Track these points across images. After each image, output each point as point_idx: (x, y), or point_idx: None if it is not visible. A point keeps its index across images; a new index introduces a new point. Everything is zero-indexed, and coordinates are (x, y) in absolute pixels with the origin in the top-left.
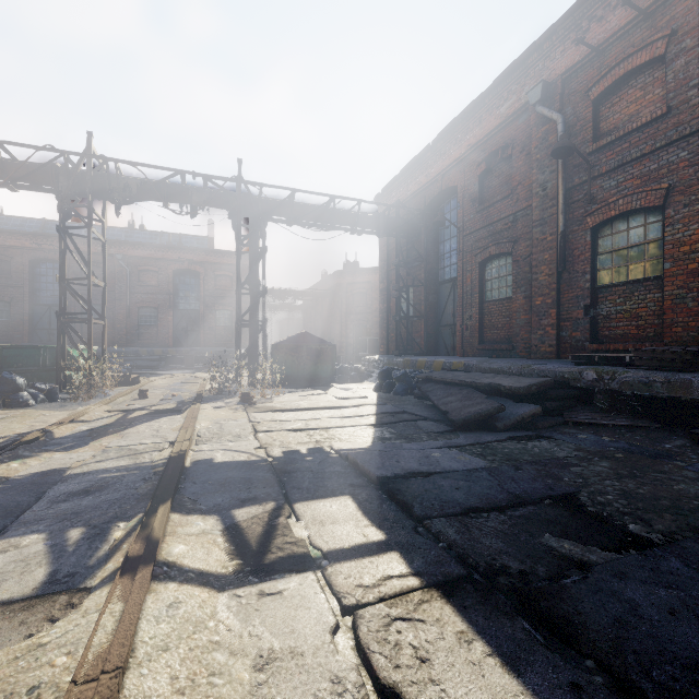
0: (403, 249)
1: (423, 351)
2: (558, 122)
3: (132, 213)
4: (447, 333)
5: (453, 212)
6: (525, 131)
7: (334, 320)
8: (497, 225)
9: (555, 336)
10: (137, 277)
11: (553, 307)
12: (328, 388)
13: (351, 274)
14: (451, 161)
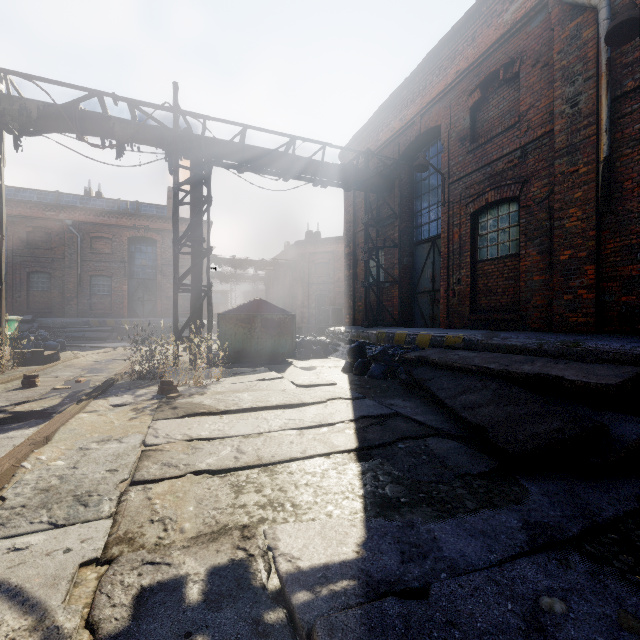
0: (372, 207)
1: (396, 321)
2: (601, 7)
3: (89, 180)
4: (424, 301)
5: (433, 160)
6: (541, 36)
7: (296, 290)
8: (497, 164)
9: (593, 302)
10: (88, 244)
11: (589, 262)
12: (285, 367)
13: (313, 244)
14: (433, 95)
